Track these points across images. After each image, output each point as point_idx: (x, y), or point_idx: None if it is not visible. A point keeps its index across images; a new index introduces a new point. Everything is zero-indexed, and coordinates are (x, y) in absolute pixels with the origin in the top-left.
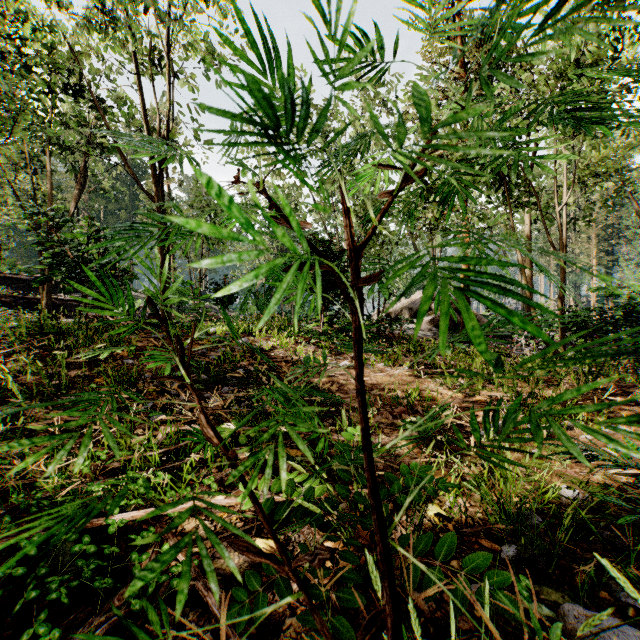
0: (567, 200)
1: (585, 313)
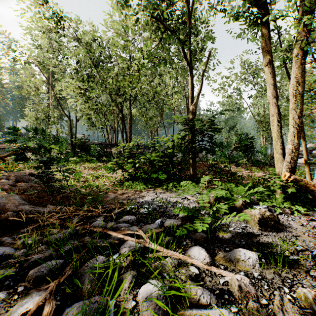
0: None
1: None
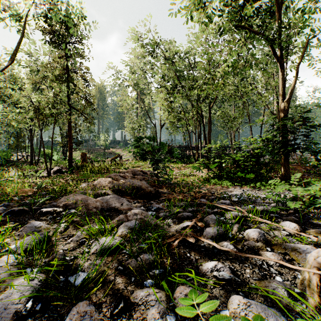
0: None
1: None
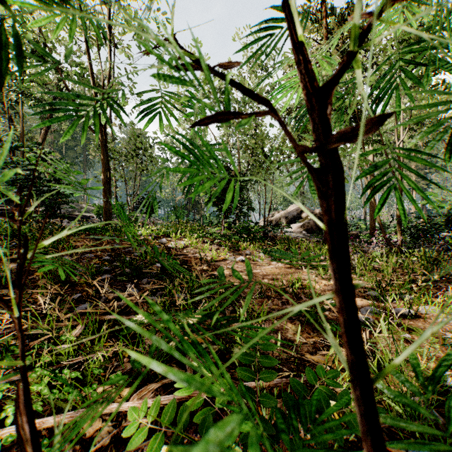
0: (404, 136)
1: (417, 220)
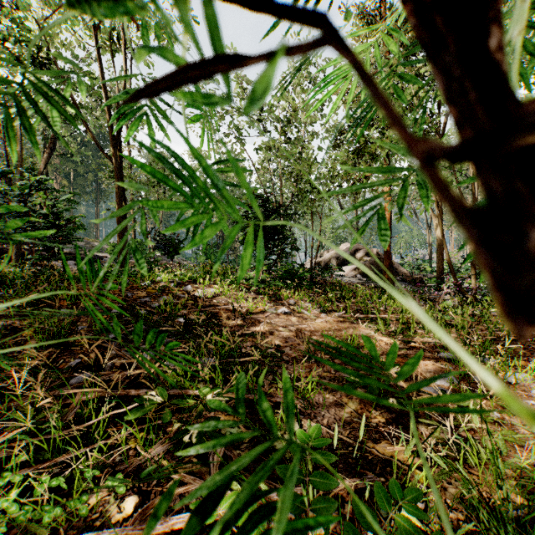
0: None
1: None
